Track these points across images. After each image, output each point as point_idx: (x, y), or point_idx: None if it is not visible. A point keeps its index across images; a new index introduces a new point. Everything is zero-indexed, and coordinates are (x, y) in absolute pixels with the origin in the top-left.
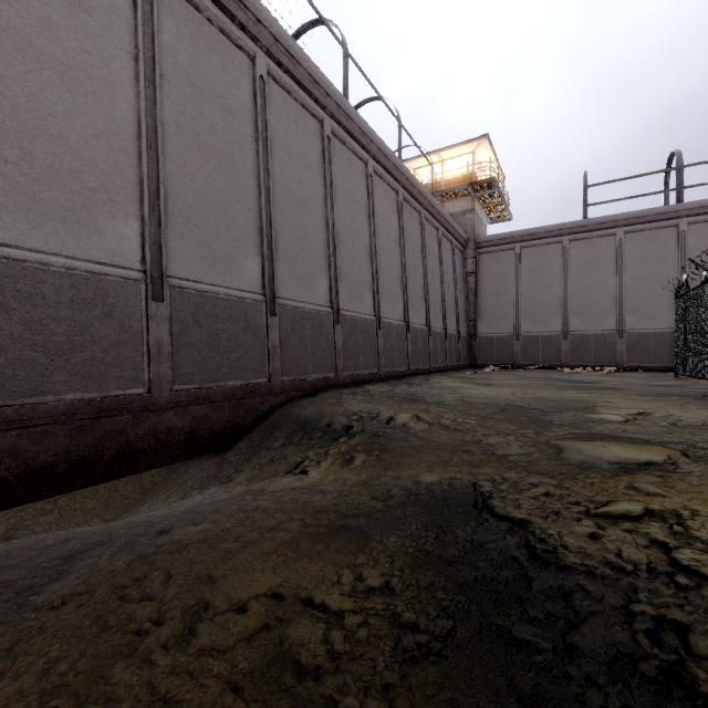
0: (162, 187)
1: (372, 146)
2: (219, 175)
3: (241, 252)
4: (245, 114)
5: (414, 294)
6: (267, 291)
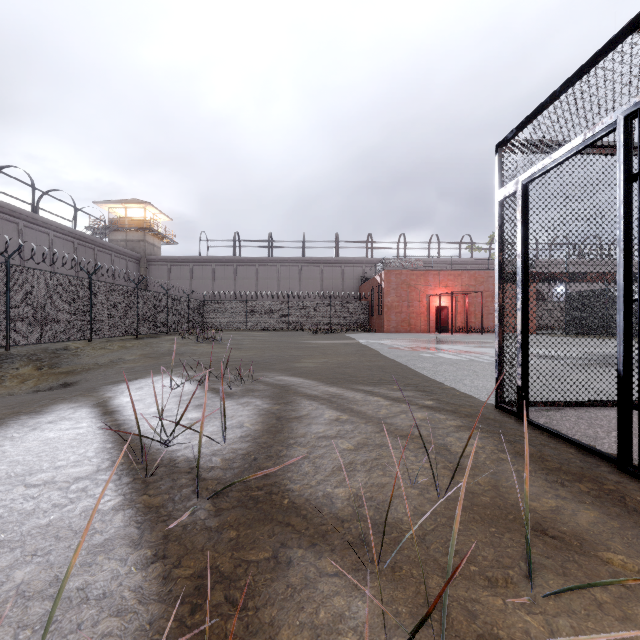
0: None
1: (52, 227)
2: None
3: None
4: None
5: None
6: None
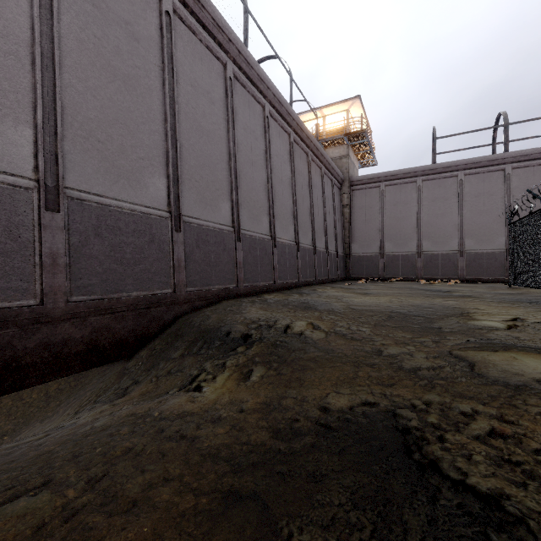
0: (58, 97)
1: (268, 92)
2: (124, 96)
3: (147, 171)
4: (151, 44)
5: (303, 220)
6: (172, 209)
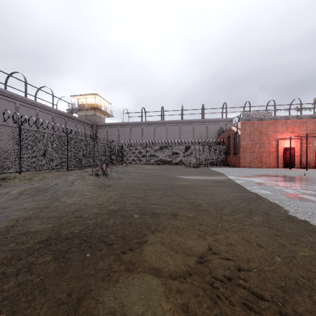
0: None
1: (37, 105)
2: None
3: None
4: None
5: None
6: None
